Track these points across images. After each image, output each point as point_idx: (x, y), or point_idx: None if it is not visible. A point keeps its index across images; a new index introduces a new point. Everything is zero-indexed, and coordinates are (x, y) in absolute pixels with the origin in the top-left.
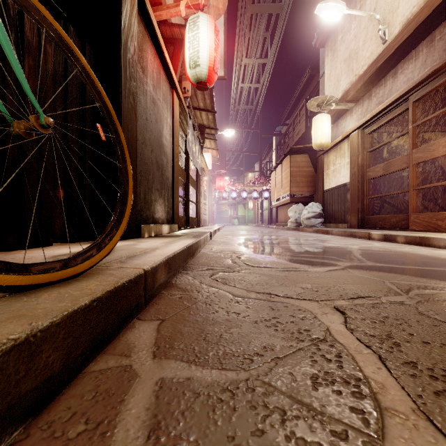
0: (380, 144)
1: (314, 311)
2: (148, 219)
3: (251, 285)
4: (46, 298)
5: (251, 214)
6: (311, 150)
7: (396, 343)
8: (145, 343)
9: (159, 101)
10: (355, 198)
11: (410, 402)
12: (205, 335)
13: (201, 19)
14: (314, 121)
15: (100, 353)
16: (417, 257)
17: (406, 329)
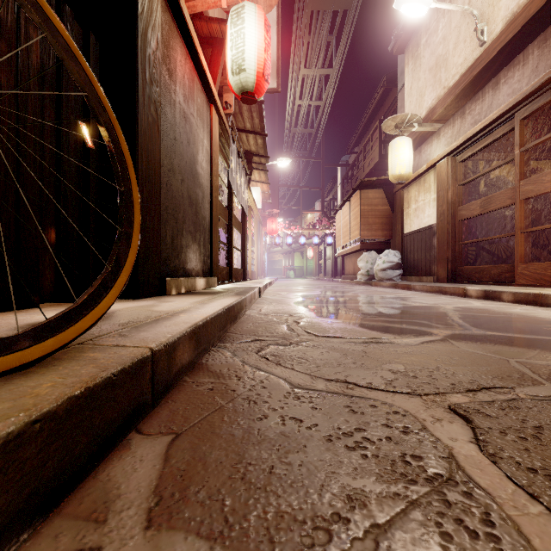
0: (476, 175)
1: (420, 416)
2: (176, 270)
3: (317, 366)
4: None
5: (311, 265)
6: (387, 184)
7: None
8: (139, 487)
9: (193, 117)
10: (443, 244)
11: None
12: (244, 468)
13: (247, 10)
14: (391, 146)
15: (49, 515)
16: (538, 322)
17: None
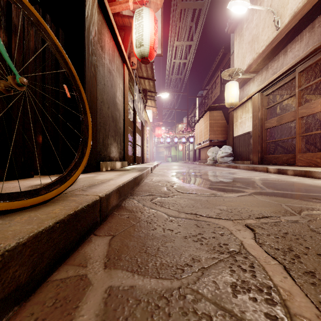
0: (274, 103)
1: (230, 228)
2: (105, 157)
3: (182, 207)
4: (17, 221)
5: (181, 154)
6: (224, 108)
7: (296, 255)
8: (99, 255)
9: (114, 71)
10: (256, 142)
11: (314, 308)
12: (146, 248)
13: (144, 12)
14: (226, 86)
15: (62, 264)
16: (304, 186)
17: (303, 244)
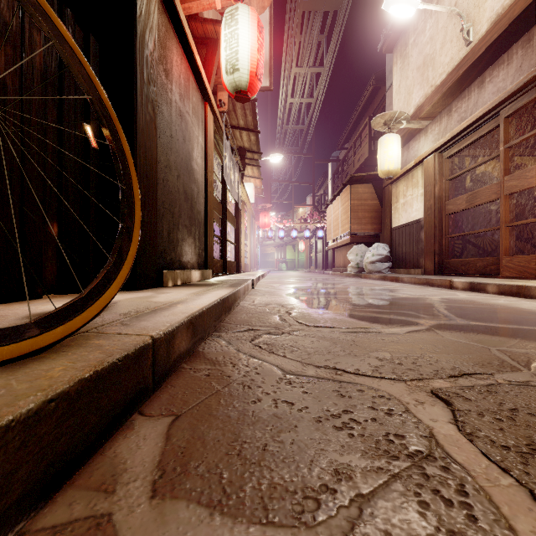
0: (462, 170)
1: (404, 400)
2: (173, 263)
3: (308, 354)
4: None
5: (303, 258)
6: (376, 179)
7: None
8: (144, 462)
9: (188, 115)
10: (430, 237)
11: None
12: (240, 446)
13: (241, 12)
14: (380, 143)
15: (63, 486)
16: (520, 312)
17: None
